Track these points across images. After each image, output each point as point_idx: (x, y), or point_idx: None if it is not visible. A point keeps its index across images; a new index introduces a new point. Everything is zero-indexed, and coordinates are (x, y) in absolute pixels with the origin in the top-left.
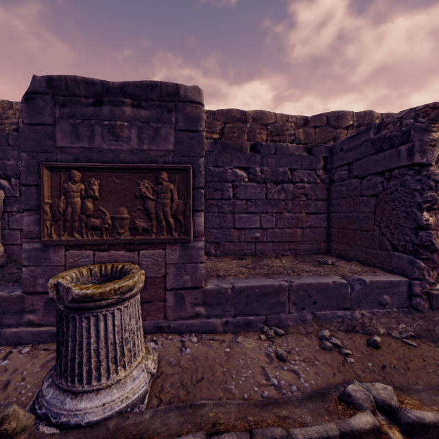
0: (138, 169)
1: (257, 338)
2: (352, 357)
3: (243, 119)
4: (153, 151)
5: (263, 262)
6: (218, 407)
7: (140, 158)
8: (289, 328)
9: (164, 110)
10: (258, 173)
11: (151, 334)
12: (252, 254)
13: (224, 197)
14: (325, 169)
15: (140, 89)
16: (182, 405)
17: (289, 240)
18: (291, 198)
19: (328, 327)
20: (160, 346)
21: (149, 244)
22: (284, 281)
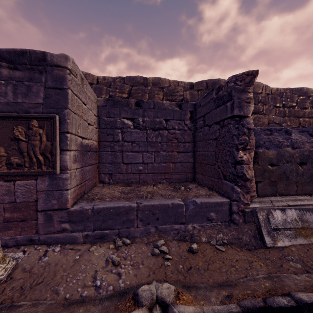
0: (13, 118)
1: (108, 247)
2: (170, 261)
3: (145, 83)
4: (27, 103)
5: (139, 188)
6: (31, 307)
7: (16, 109)
8: (136, 238)
9: (37, 72)
10: (141, 122)
11: (26, 245)
12: (137, 182)
13: (115, 140)
14: (191, 120)
15: (14, 55)
16: (3, 306)
17: (165, 171)
18: (165, 141)
19: (166, 237)
20: (25, 256)
21: (24, 176)
22: (135, 203)
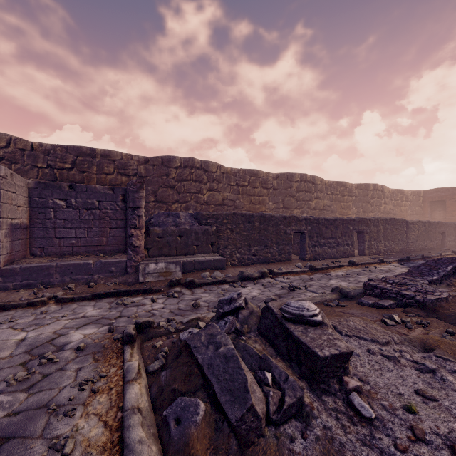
0: None
1: (32, 290)
2: (73, 291)
3: (93, 154)
4: None
5: (68, 257)
6: None
7: None
8: (55, 285)
9: None
10: (74, 203)
11: None
12: (70, 254)
13: (47, 217)
14: (124, 202)
15: None
16: None
17: (98, 244)
18: (98, 219)
19: (77, 283)
20: None
21: None
22: (55, 263)
